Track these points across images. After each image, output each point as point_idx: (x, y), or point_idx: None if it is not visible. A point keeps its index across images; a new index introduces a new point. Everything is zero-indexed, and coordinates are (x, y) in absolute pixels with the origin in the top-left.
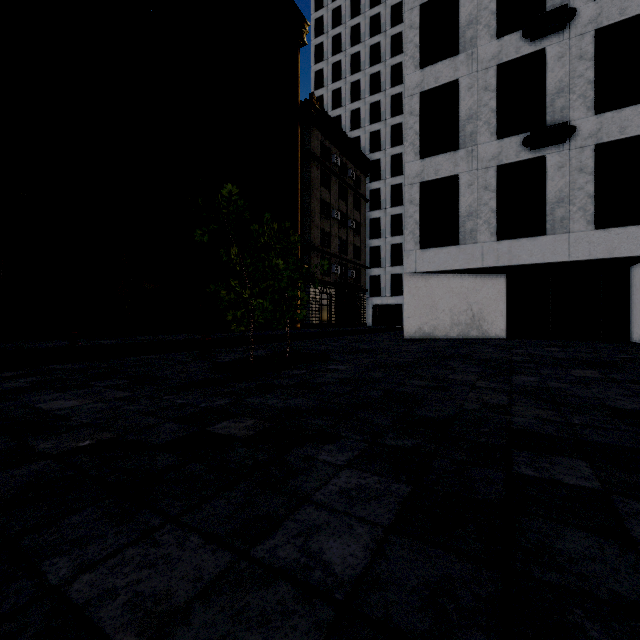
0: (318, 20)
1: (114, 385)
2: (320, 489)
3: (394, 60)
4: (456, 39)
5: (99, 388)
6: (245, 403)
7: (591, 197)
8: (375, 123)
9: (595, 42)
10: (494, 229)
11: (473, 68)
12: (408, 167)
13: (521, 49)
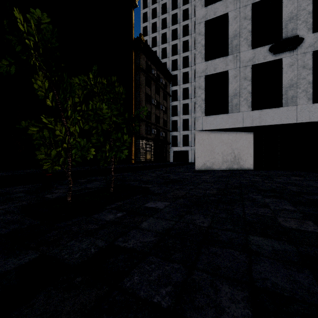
0: (144, 0)
1: None
2: None
3: (184, 23)
4: None
5: None
6: None
7: (310, 83)
8: (174, 55)
9: None
10: (250, 103)
11: (237, 6)
12: (197, 66)
13: None
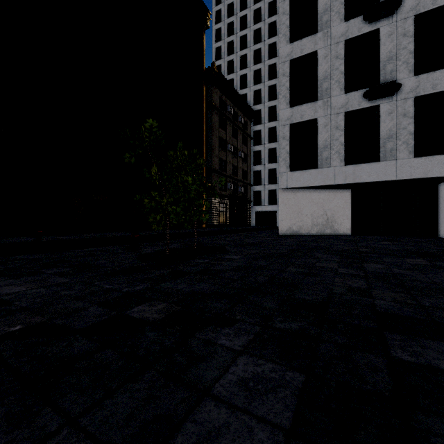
0: (217, 12)
1: (59, 272)
2: (220, 379)
3: (270, 40)
4: (316, 22)
5: (46, 275)
6: (159, 288)
7: (412, 134)
8: (257, 84)
9: (414, 24)
10: (343, 157)
11: (328, 42)
12: (281, 113)
13: (362, 29)
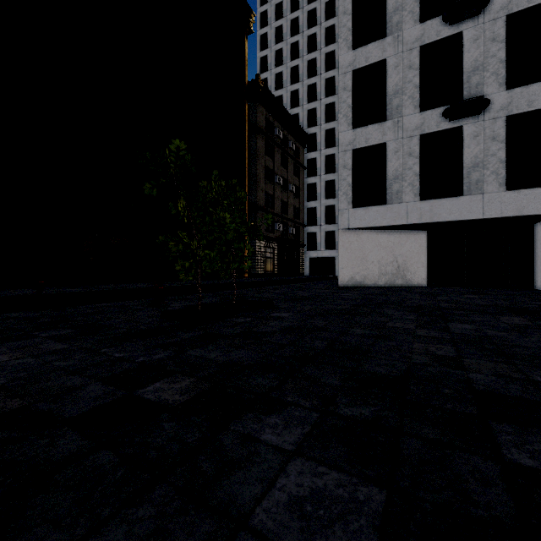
0: (263, 13)
1: (56, 335)
2: (262, 499)
3: (328, 48)
4: (384, 24)
5: (39, 339)
6: (185, 357)
7: (503, 162)
8: (312, 102)
9: (506, 26)
10: (417, 190)
11: (399, 49)
12: (342, 136)
13: (441, 32)
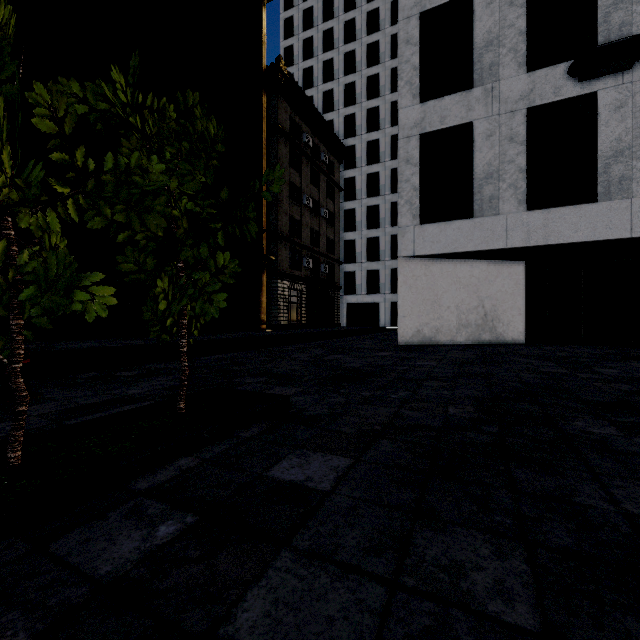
0: None
1: None
2: None
3: (370, 38)
4: None
5: None
6: None
7: None
8: (350, 106)
9: None
10: (523, 195)
11: None
12: (403, 114)
13: None
